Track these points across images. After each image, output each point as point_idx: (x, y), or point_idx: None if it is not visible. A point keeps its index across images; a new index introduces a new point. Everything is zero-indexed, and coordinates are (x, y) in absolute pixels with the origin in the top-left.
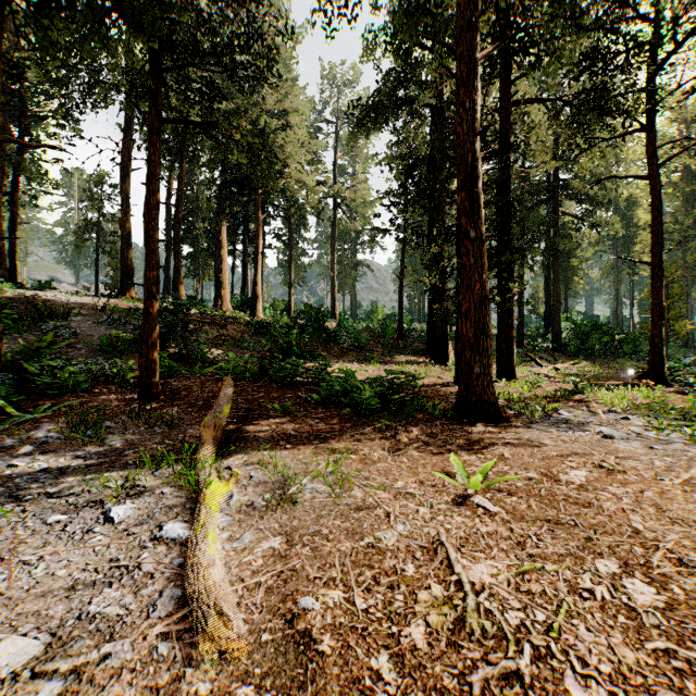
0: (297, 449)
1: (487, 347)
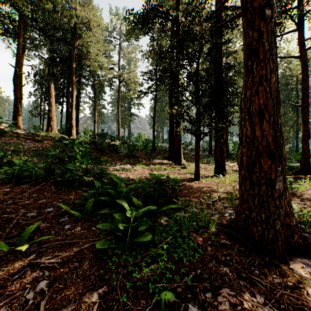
0: None
1: (284, 154)
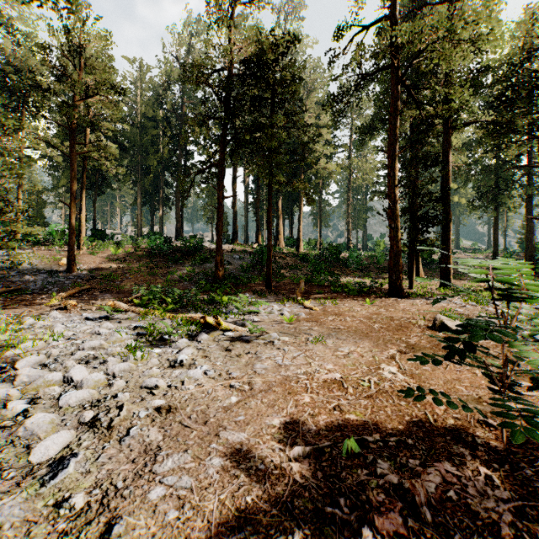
0: (325, 300)
1: (399, 269)
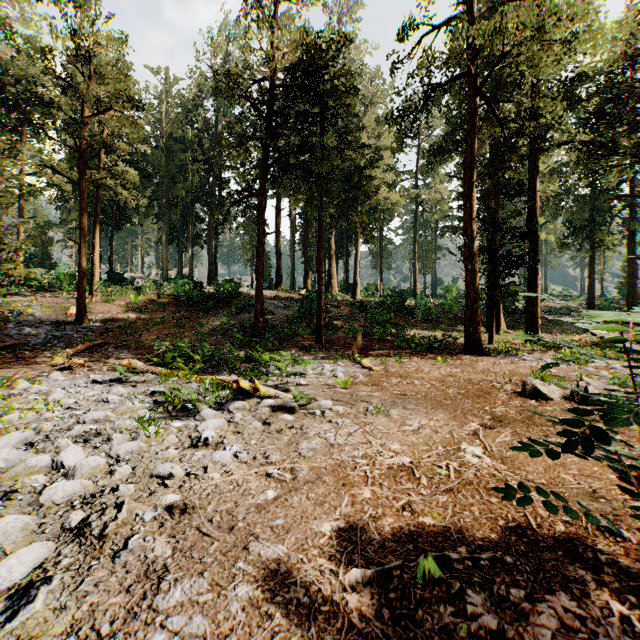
0: (387, 358)
1: (477, 320)
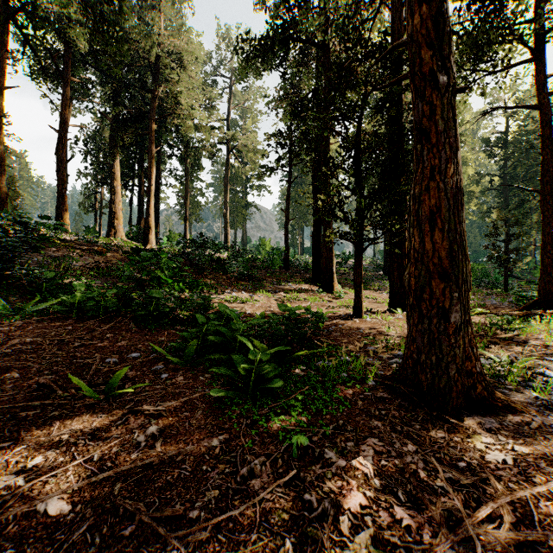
0: None
1: (467, 275)
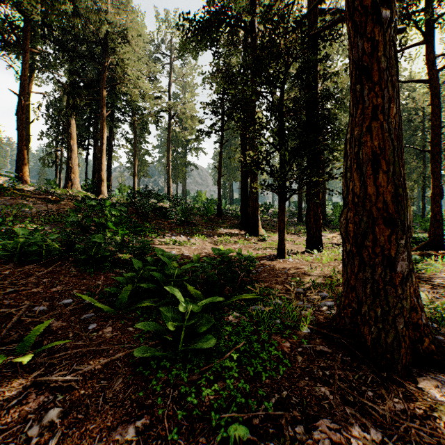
0: None
1: (409, 221)
